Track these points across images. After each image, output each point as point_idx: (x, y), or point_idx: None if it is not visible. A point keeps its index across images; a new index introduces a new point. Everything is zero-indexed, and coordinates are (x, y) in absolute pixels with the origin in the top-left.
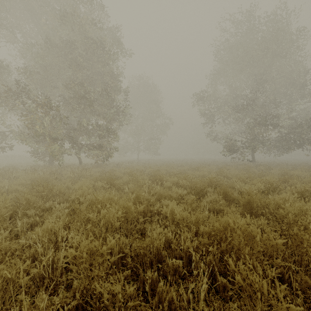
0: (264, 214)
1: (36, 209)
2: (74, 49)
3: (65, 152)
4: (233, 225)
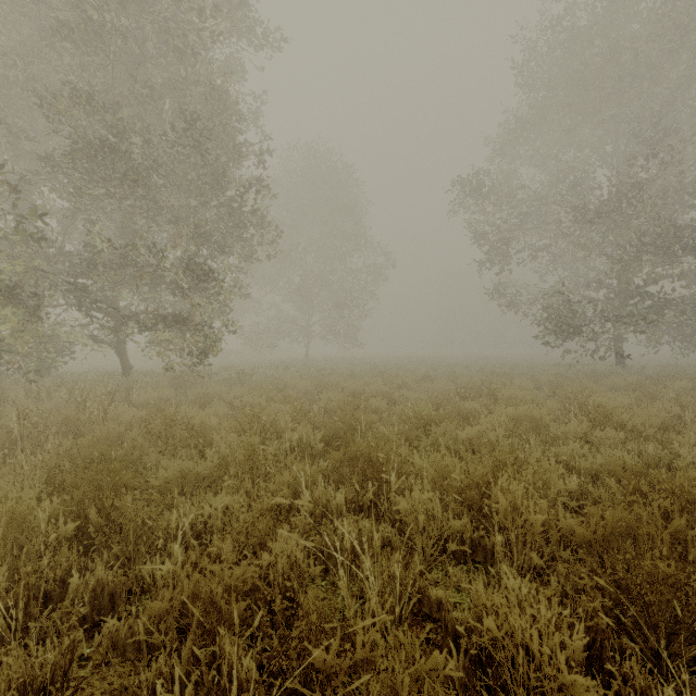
0: None
1: None
2: None
3: None
4: None
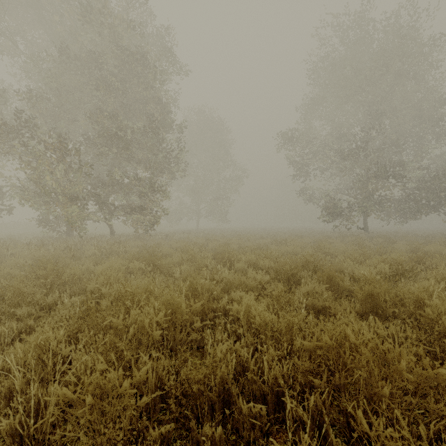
0: (396, 315)
1: (32, 306)
2: (101, 64)
3: (90, 218)
4: (354, 338)
